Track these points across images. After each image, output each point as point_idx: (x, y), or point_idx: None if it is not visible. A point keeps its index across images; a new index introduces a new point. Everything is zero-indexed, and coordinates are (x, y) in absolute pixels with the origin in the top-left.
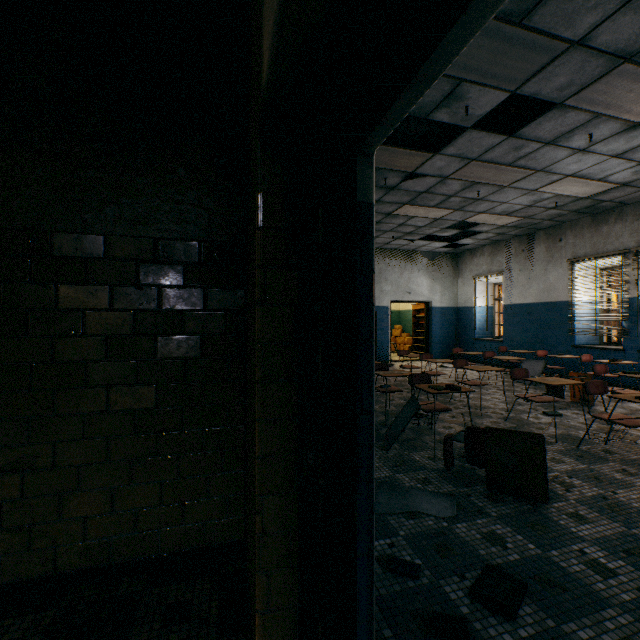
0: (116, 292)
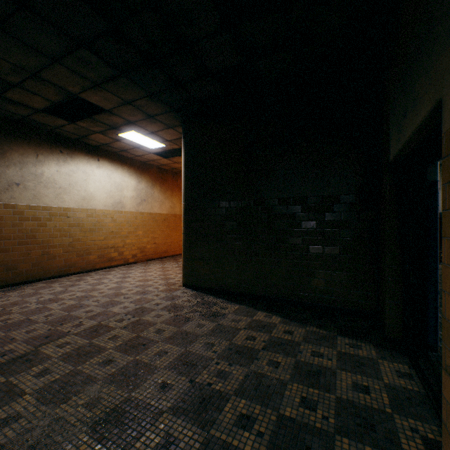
0: (326, 214)
